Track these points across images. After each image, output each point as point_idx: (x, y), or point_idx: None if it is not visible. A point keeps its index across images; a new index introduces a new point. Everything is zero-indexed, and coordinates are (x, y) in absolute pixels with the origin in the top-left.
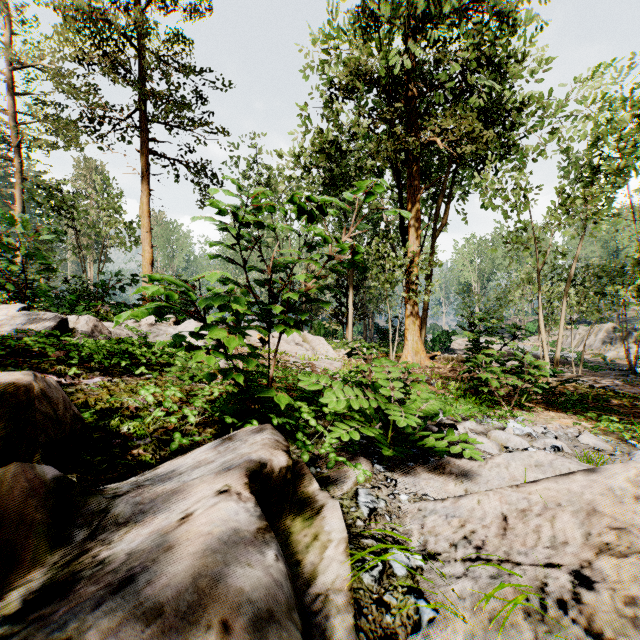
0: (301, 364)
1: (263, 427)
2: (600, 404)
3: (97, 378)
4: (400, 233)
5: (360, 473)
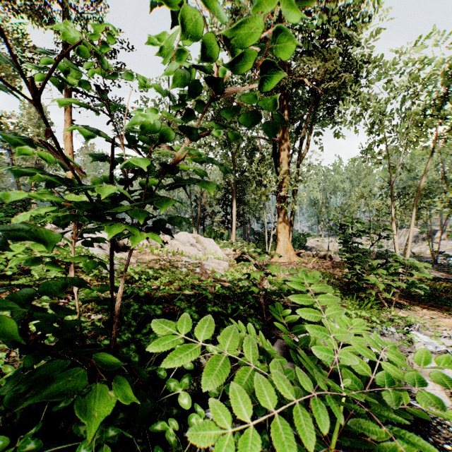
0: (192, 264)
1: None
2: (451, 297)
3: None
4: (273, 157)
5: None
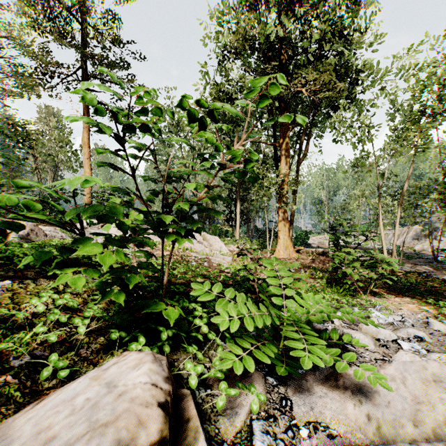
0: (200, 259)
1: (142, 358)
2: (429, 289)
3: (8, 280)
4: (274, 160)
5: (254, 399)
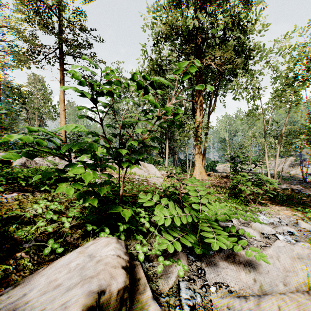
0: (141, 180)
1: (109, 240)
2: (299, 200)
3: (15, 193)
4: (192, 112)
5: (180, 268)
